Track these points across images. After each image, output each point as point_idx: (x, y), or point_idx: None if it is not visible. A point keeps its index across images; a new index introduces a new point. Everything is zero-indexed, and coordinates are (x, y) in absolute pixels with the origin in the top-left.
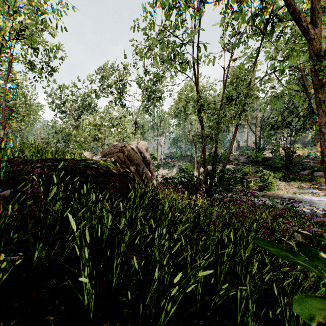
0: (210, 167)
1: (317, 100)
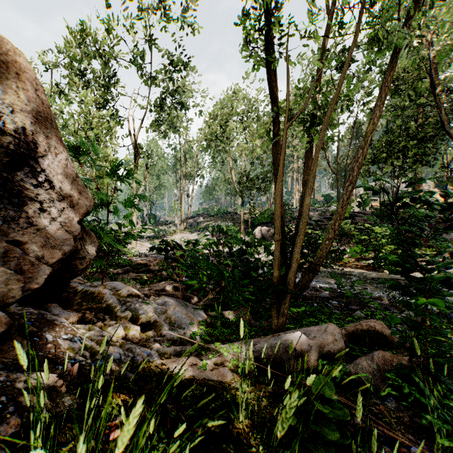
0: (266, 228)
1: None
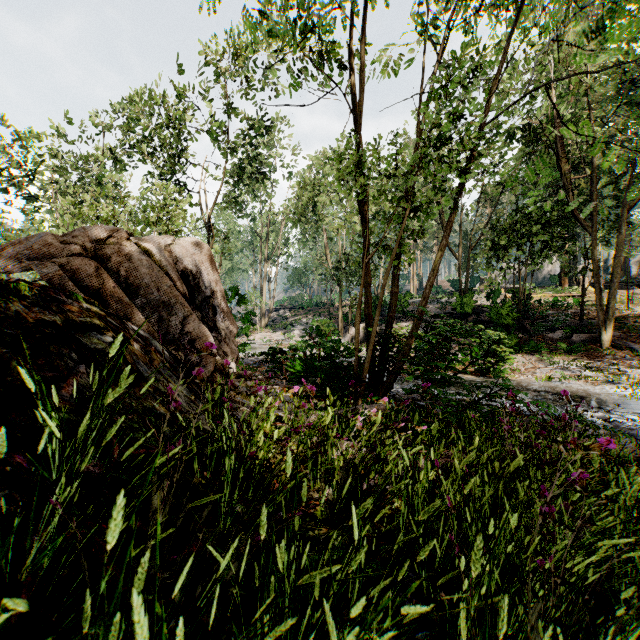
0: None
1: None
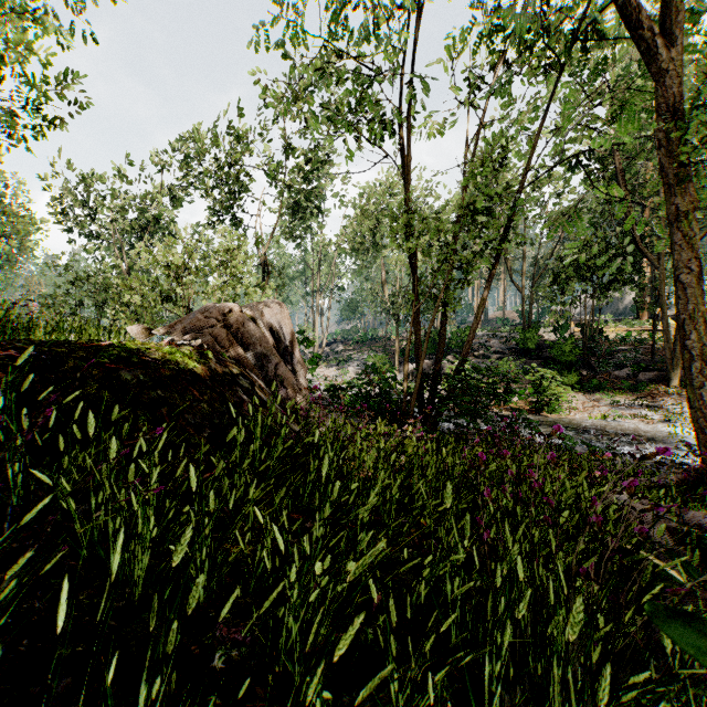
0: (428, 362)
1: (670, 212)
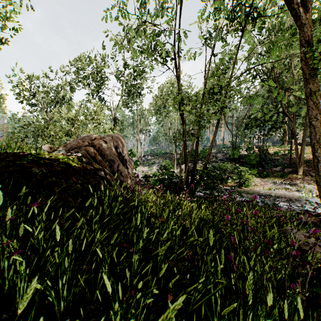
0: (190, 164)
1: (307, 91)
